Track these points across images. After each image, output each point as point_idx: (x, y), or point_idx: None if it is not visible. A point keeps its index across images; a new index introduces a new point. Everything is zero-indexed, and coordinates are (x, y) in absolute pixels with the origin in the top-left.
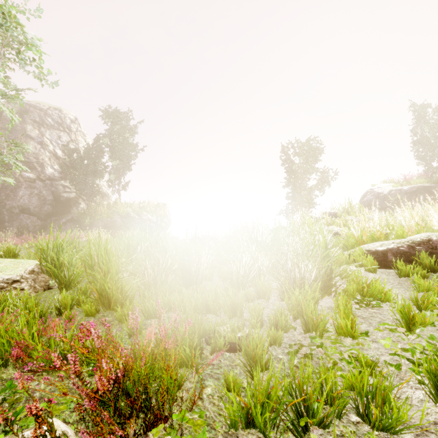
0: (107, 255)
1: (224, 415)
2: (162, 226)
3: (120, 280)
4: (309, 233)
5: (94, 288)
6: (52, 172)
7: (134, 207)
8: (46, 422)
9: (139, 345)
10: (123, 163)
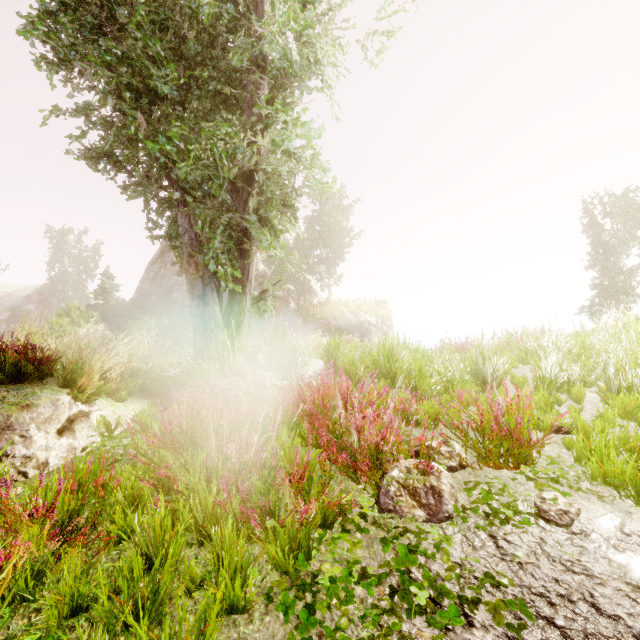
0: (391, 356)
1: (572, 449)
2: (384, 330)
3: (424, 376)
4: (636, 340)
5: (408, 380)
6: (263, 269)
7: (349, 305)
8: (463, 431)
9: (487, 412)
10: (334, 252)
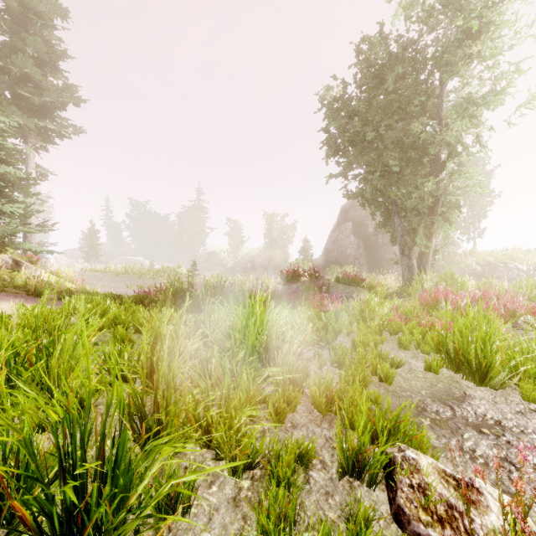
0: (531, 288)
1: None
2: None
3: None
4: None
5: None
6: None
7: (495, 254)
8: None
9: None
10: (479, 209)
